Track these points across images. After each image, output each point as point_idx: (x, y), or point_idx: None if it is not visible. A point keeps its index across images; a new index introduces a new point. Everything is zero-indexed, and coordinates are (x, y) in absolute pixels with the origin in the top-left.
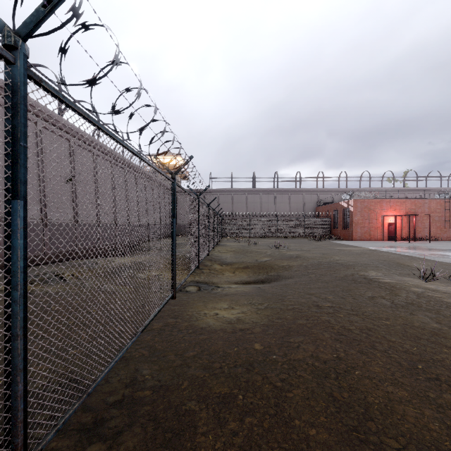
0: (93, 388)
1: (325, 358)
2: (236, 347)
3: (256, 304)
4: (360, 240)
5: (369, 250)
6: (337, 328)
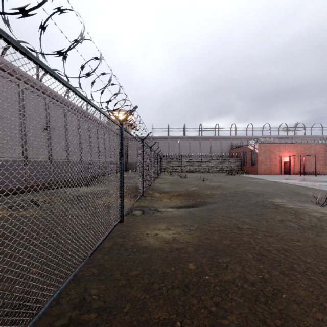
0: (33, 323)
1: (252, 279)
2: (173, 266)
3: (188, 226)
4: (263, 174)
5: (272, 182)
6: (257, 249)
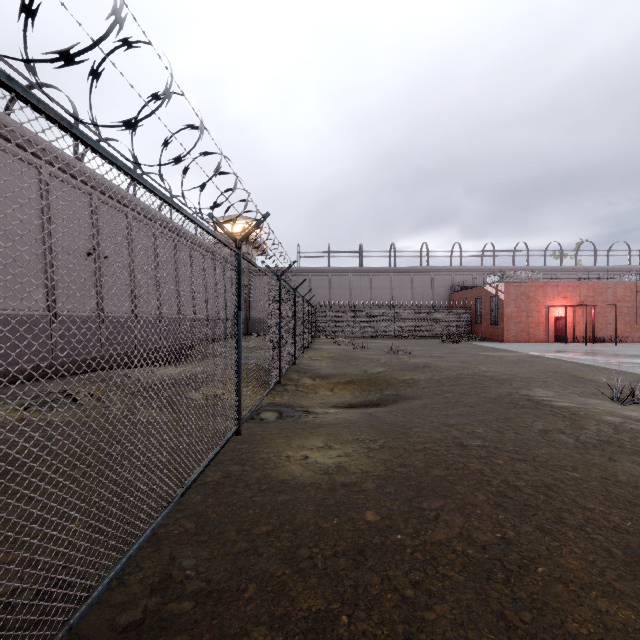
0: (80, 614)
1: (483, 540)
2: (336, 516)
3: (366, 441)
4: (514, 342)
5: (530, 356)
6: (496, 484)
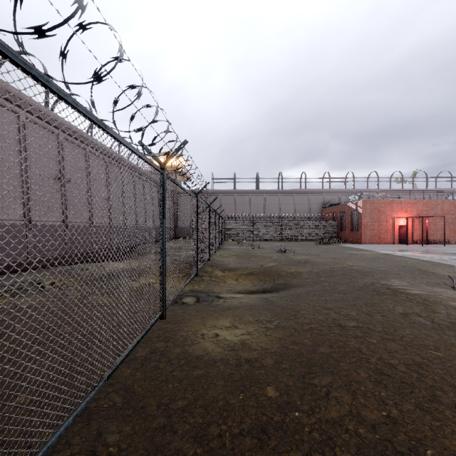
0: None
1: (371, 419)
2: (241, 392)
3: (264, 322)
4: (369, 243)
5: (383, 254)
6: (373, 362)
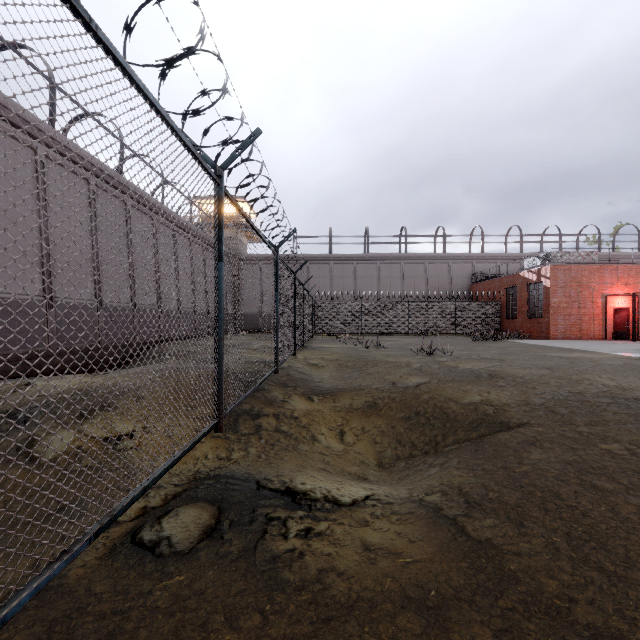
0: None
1: None
2: None
3: None
4: (563, 339)
5: (633, 359)
6: None
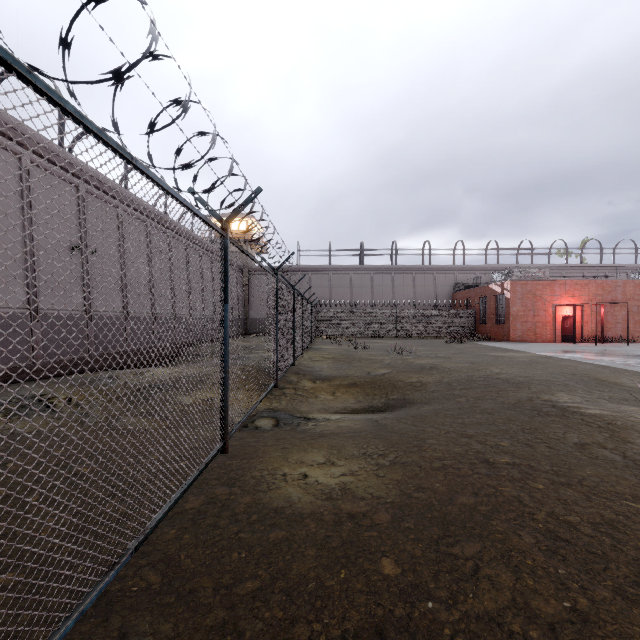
0: None
1: (547, 614)
2: (343, 567)
3: (374, 456)
4: (521, 341)
5: (541, 357)
6: (542, 519)
